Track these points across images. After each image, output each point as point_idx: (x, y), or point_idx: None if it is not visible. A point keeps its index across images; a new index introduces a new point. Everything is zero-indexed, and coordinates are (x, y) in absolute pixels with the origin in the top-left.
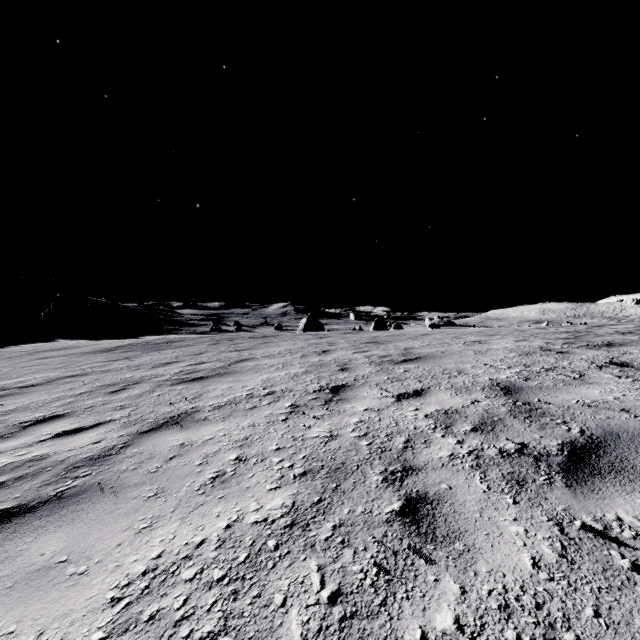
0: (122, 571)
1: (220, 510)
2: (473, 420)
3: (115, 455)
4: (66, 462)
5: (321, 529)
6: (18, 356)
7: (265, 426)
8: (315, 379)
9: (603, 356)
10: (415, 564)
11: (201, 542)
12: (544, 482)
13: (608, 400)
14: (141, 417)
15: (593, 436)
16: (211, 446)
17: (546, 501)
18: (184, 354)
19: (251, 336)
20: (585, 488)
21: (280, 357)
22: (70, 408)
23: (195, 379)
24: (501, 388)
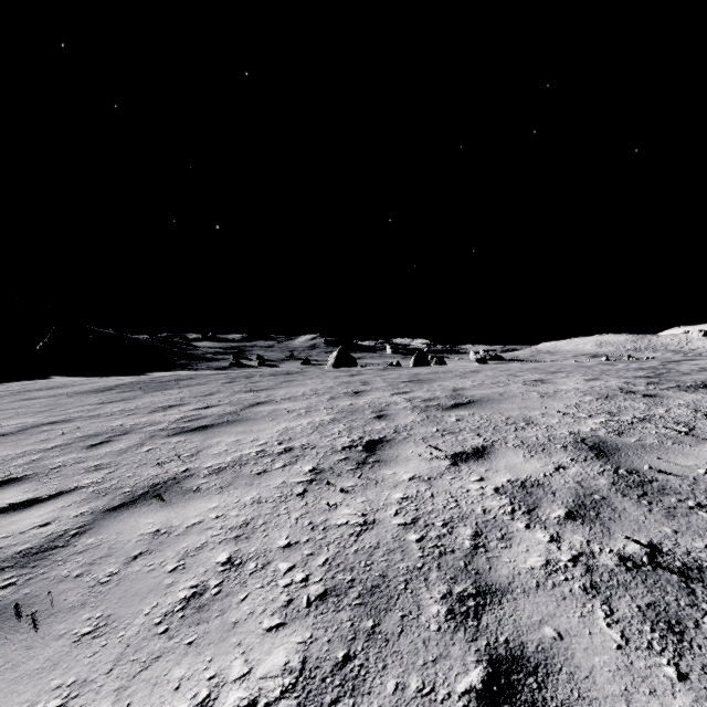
0: None
1: (183, 674)
2: (565, 499)
3: (61, 548)
4: None
5: None
6: None
7: (274, 503)
8: (345, 430)
9: (706, 401)
10: None
11: None
12: None
13: None
14: (116, 484)
15: None
16: (195, 536)
17: None
18: (191, 395)
19: (273, 373)
20: None
21: (304, 400)
22: (32, 468)
23: (197, 428)
24: (589, 447)
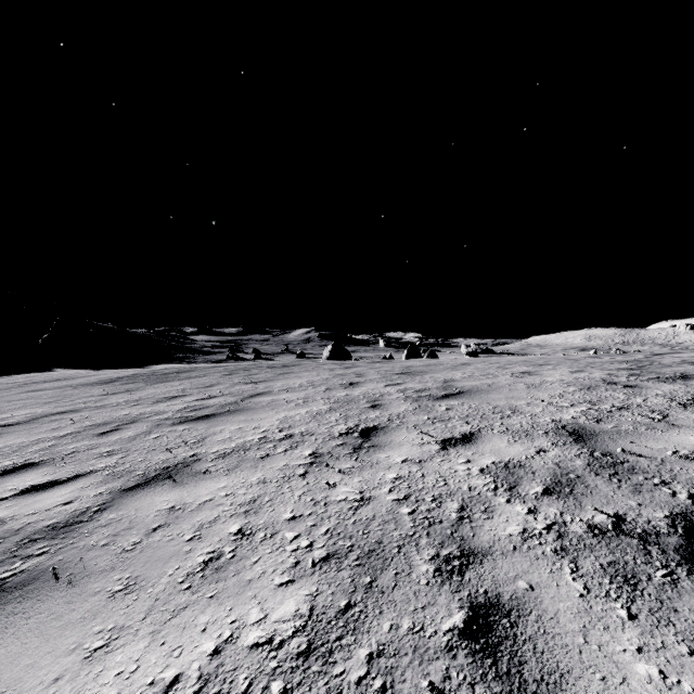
0: None
1: (208, 620)
2: (543, 478)
3: (86, 523)
4: (22, 532)
5: (351, 661)
6: (6, 388)
7: (278, 483)
8: (341, 419)
9: (682, 391)
10: None
11: (173, 681)
12: (664, 580)
13: None
14: (129, 467)
15: None
16: (208, 511)
17: (677, 615)
18: (192, 386)
19: (269, 365)
20: None
21: (301, 391)
22: (48, 454)
23: (201, 417)
24: (569, 432)
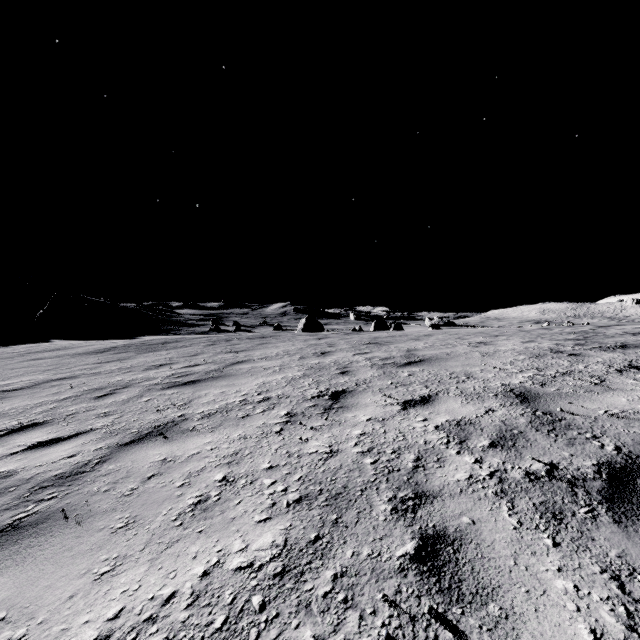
0: (67, 638)
1: (198, 549)
2: (490, 433)
3: (88, 473)
4: (33, 481)
5: (318, 580)
6: (9, 357)
7: (257, 439)
8: (314, 383)
9: (620, 359)
10: (439, 638)
11: (170, 596)
12: (586, 516)
13: (639, 410)
14: (124, 426)
15: (632, 455)
16: (196, 463)
17: (594, 543)
18: (179, 355)
19: (249, 337)
20: (638, 525)
21: (277, 359)
22: (51, 415)
23: (187, 383)
24: (516, 395)
